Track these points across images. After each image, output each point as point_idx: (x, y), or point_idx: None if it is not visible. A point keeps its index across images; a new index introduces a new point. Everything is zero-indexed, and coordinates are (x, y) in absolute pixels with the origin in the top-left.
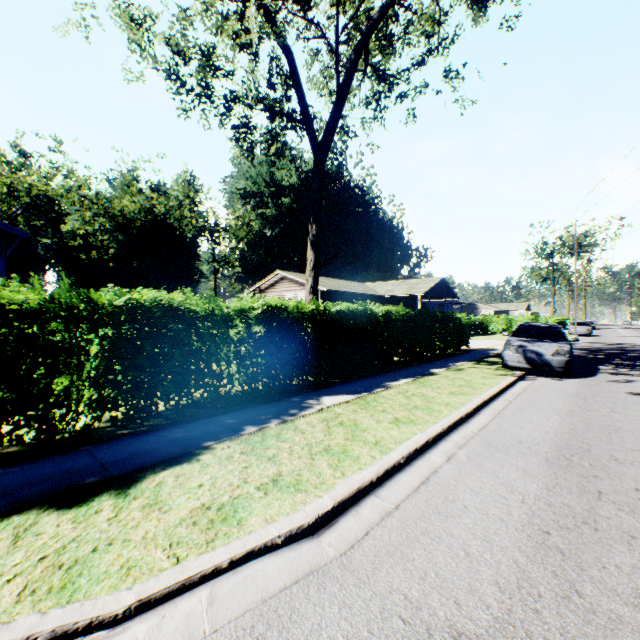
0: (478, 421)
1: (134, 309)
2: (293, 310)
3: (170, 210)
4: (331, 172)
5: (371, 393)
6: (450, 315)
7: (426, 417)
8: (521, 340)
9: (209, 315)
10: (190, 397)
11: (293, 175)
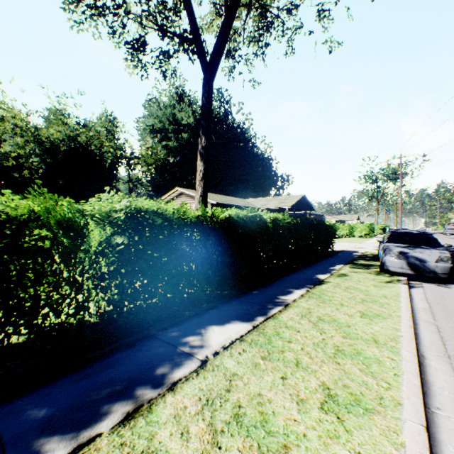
0: (441, 380)
1: None
2: (172, 215)
3: (91, 139)
4: (219, 115)
5: (269, 317)
6: (322, 223)
7: (371, 382)
8: (400, 246)
9: (32, 220)
10: None
11: (190, 116)
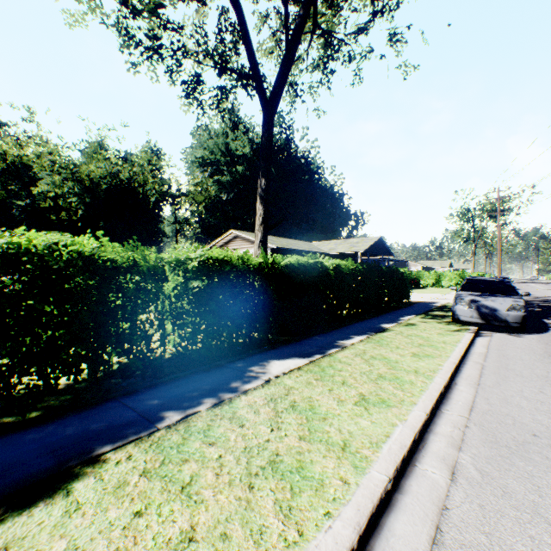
0: (460, 396)
1: (14, 256)
2: (237, 262)
3: (134, 175)
4: (280, 144)
5: (325, 355)
6: (395, 270)
7: (399, 393)
8: (472, 294)
9: (133, 266)
10: (109, 366)
11: (246, 146)
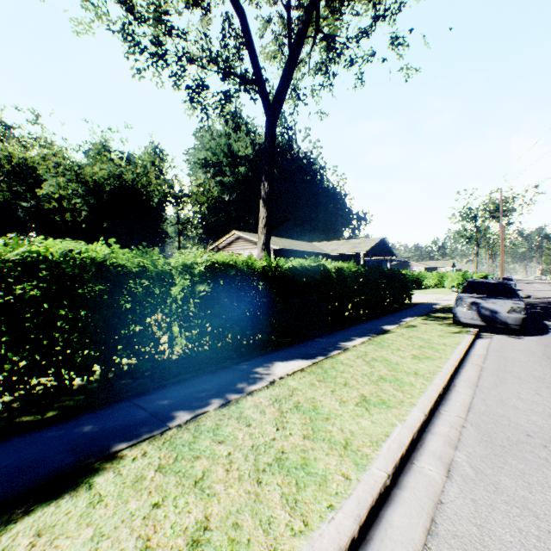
0: (459, 398)
1: (33, 264)
2: (242, 266)
3: (137, 177)
4: (282, 144)
5: (327, 357)
6: (396, 271)
7: (398, 394)
8: (473, 296)
9: (142, 272)
10: (119, 367)
11: (248, 147)
